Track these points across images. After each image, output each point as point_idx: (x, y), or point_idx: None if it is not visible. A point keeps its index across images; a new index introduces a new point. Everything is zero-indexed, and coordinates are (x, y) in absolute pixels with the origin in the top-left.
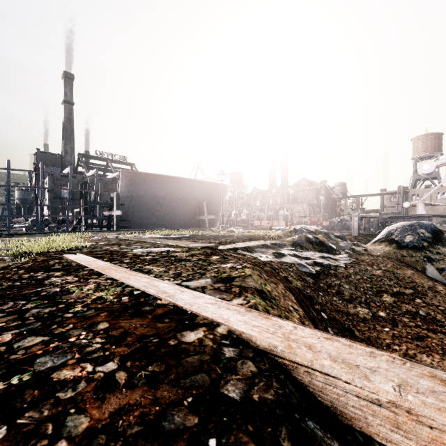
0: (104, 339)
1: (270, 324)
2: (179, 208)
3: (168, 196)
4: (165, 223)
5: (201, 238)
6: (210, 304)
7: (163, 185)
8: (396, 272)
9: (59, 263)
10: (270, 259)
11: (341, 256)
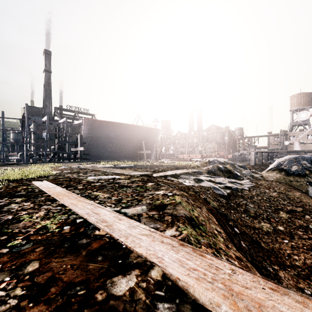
0: (25, 290)
1: (206, 265)
2: (125, 145)
3: (117, 137)
4: (115, 156)
5: (140, 167)
6: (145, 235)
7: (113, 129)
8: (288, 194)
9: (25, 189)
10: (192, 184)
11: (245, 181)
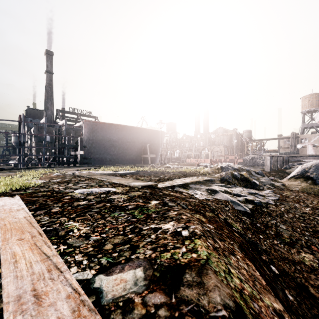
0: None
1: None
2: (128, 149)
3: (120, 140)
4: (118, 160)
5: (143, 175)
6: None
7: (116, 131)
8: None
9: None
10: (205, 197)
11: (267, 192)
